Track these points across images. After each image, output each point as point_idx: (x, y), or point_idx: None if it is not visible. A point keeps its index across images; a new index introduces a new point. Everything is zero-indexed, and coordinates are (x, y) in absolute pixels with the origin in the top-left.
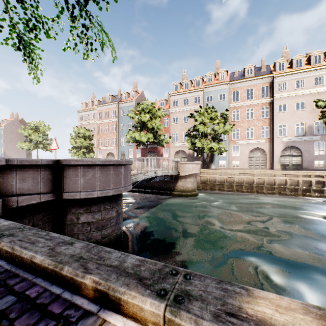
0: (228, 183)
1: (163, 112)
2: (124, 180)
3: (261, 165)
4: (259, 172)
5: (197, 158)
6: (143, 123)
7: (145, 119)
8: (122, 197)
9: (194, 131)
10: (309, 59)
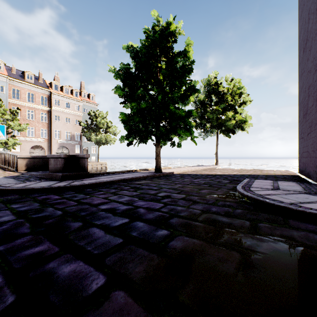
0: None
1: None
2: None
3: None
4: None
5: None
6: None
7: None
8: None
9: None
10: (72, 91)
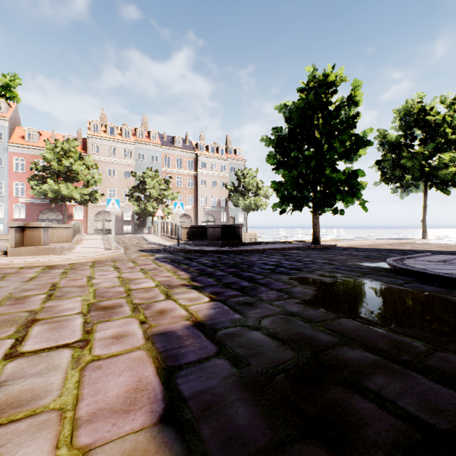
0: None
1: None
2: None
3: None
4: None
5: (127, 222)
6: (68, 170)
7: (82, 169)
8: None
9: (136, 192)
10: (218, 149)
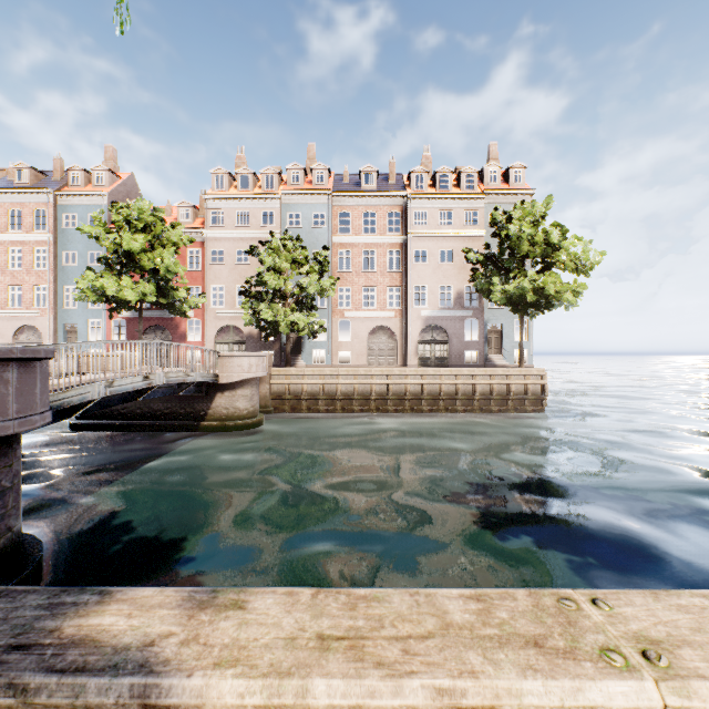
0: (327, 396)
1: (188, 234)
2: (17, 399)
3: (389, 358)
4: (380, 373)
5: (268, 345)
6: (129, 254)
7: (135, 246)
8: (20, 447)
9: (259, 284)
10: (459, 178)
